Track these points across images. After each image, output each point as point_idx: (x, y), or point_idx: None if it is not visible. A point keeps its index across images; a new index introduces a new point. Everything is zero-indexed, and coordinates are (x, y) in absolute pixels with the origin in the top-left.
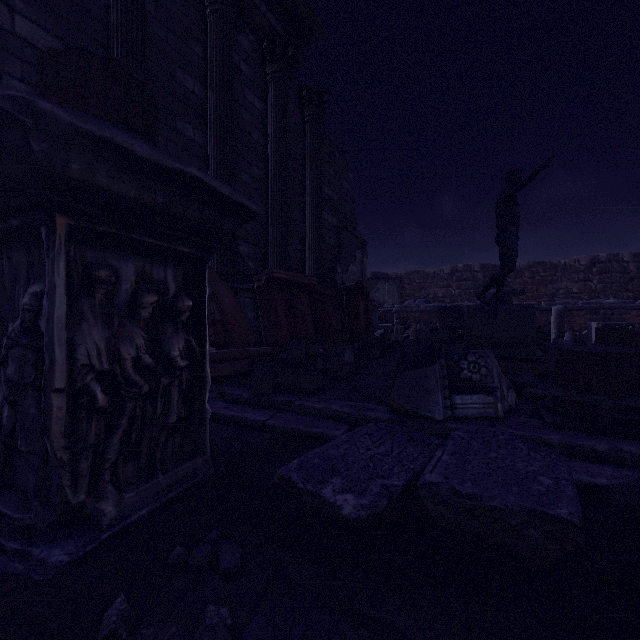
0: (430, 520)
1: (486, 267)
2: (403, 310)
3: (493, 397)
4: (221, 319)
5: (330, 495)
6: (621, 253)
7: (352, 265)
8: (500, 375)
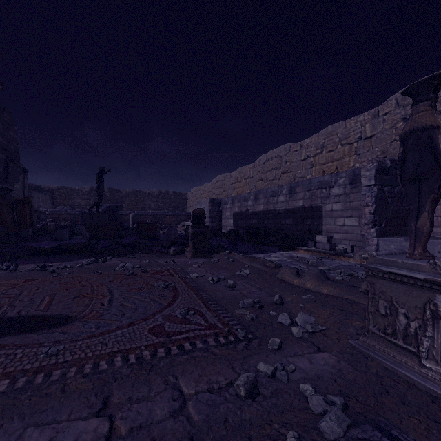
0: (62, 250)
1: (111, 190)
2: (55, 213)
3: (83, 236)
4: None
5: (42, 246)
6: (169, 191)
7: (17, 184)
8: (86, 231)
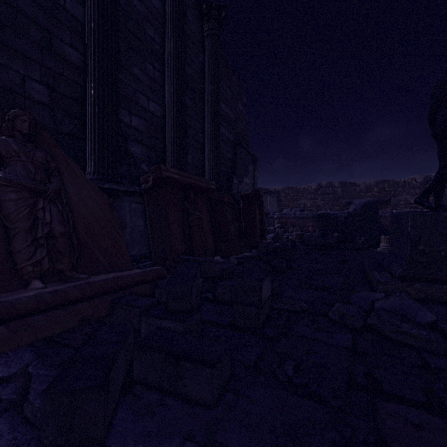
0: None
1: (344, 184)
2: (282, 217)
3: None
4: (64, 232)
5: None
6: None
7: (246, 177)
8: None
